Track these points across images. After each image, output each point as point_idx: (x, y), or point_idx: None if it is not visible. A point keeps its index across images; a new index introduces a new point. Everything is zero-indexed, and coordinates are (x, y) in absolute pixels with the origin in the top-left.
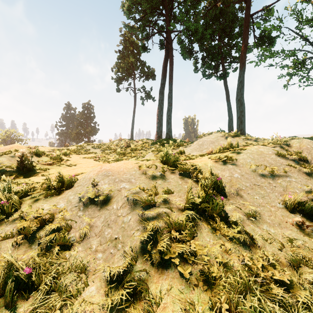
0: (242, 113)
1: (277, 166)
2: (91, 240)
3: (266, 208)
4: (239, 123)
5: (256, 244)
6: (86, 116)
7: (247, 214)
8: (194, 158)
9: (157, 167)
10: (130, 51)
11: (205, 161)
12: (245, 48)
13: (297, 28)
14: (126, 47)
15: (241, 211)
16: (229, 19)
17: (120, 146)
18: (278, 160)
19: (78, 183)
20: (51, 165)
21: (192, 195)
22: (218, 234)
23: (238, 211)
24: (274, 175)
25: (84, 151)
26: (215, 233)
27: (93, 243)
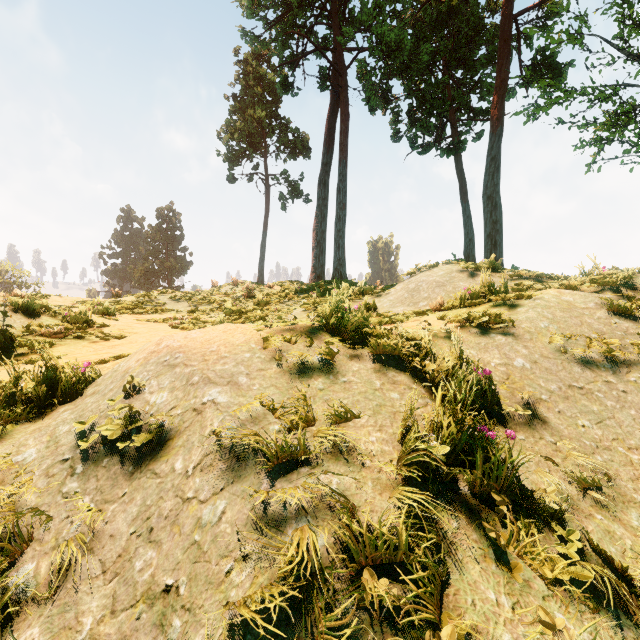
0: (497, 226)
1: (617, 338)
2: (84, 592)
3: (617, 453)
4: (491, 248)
5: (636, 592)
6: (166, 235)
7: (579, 480)
8: (402, 319)
9: (312, 341)
10: (256, 96)
11: (433, 325)
12: (502, 87)
13: (621, 37)
14: (248, 87)
15: (554, 466)
16: (468, 27)
17: (232, 296)
18: (614, 322)
19: (95, 385)
20: (60, 336)
21: (417, 423)
22: (520, 569)
23: (547, 468)
24: (615, 362)
25: (152, 307)
26: (509, 564)
27: (88, 608)
